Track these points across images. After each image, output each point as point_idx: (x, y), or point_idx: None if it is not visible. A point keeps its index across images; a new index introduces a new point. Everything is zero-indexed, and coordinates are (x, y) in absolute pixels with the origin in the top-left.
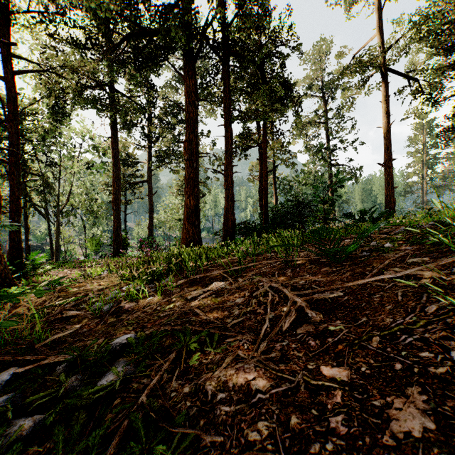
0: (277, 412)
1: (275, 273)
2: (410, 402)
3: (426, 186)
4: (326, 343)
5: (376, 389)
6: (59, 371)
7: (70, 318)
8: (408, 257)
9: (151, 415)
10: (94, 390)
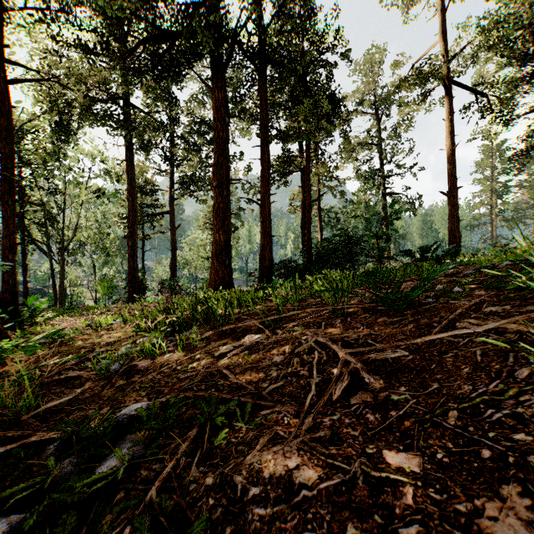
0: (328, 518)
1: (321, 324)
2: (508, 508)
3: (495, 219)
4: (389, 417)
5: (459, 486)
6: (50, 451)
7: (70, 380)
8: (485, 305)
9: (161, 519)
10: (90, 481)
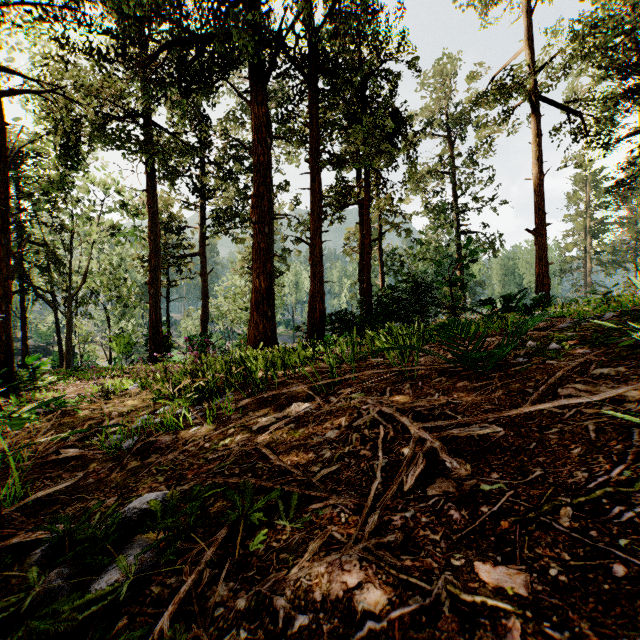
0: None
1: (386, 389)
2: None
3: (590, 263)
4: (479, 515)
5: (586, 619)
6: (35, 557)
7: (71, 460)
8: (592, 367)
9: None
10: (82, 602)
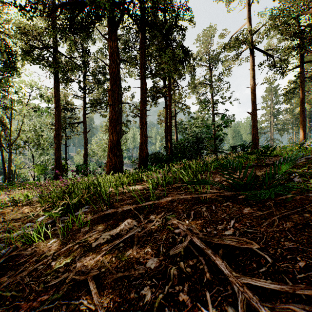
0: None
1: (190, 213)
2: None
3: (273, 129)
4: None
5: None
6: None
7: None
8: None
9: None
10: None
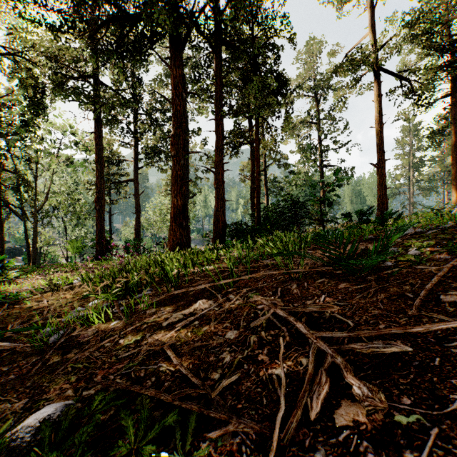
0: None
1: (277, 290)
2: None
3: (413, 188)
4: None
5: None
6: None
7: (4, 353)
8: None
9: None
10: None
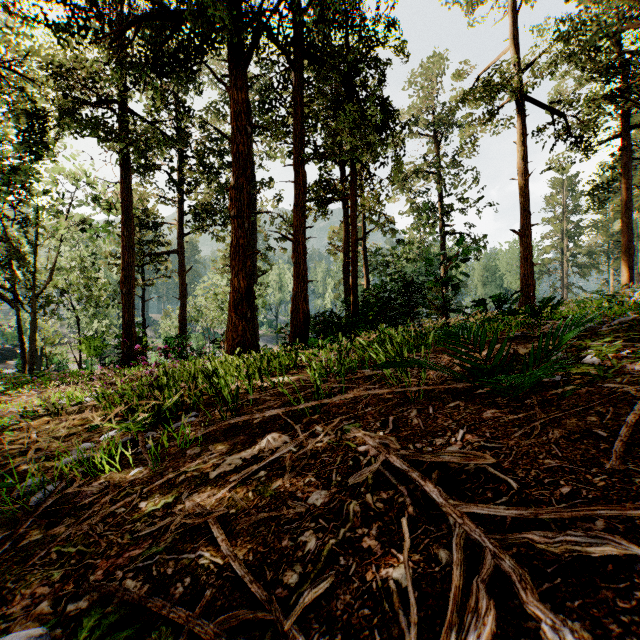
0: None
1: (388, 419)
2: None
3: (567, 265)
4: None
5: None
6: None
7: None
8: None
9: None
10: None
